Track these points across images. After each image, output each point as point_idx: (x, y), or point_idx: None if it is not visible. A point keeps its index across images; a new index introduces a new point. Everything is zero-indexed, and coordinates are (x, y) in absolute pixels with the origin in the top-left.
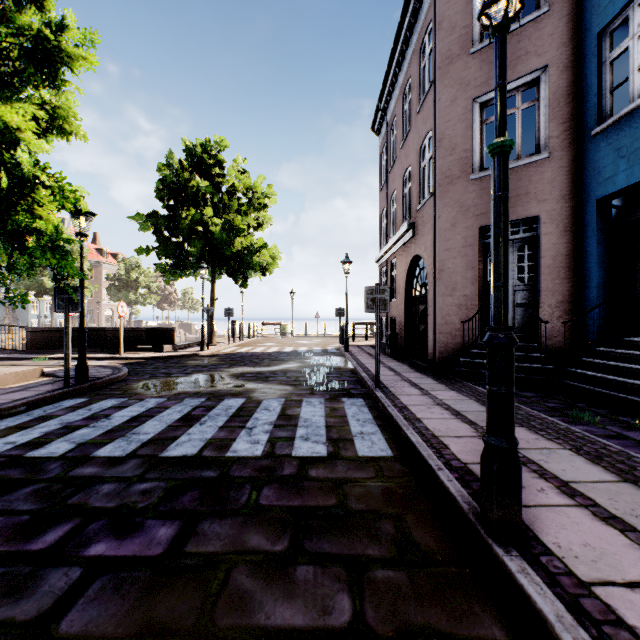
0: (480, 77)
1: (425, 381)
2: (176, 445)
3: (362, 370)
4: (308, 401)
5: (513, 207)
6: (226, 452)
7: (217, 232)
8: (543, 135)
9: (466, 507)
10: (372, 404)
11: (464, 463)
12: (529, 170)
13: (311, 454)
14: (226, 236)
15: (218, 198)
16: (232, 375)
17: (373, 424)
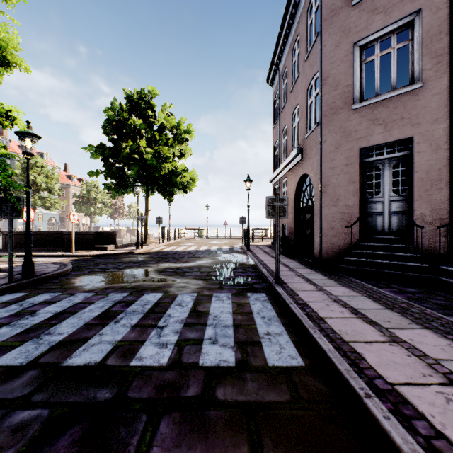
0: (360, 24)
1: (316, 277)
2: (83, 349)
3: (262, 266)
4: (217, 296)
5: (389, 130)
6: (131, 360)
7: (149, 159)
8: (416, 68)
9: None
10: (274, 299)
11: (390, 383)
12: (404, 99)
13: (219, 363)
14: (156, 162)
15: (151, 134)
16: (156, 270)
17: (278, 322)
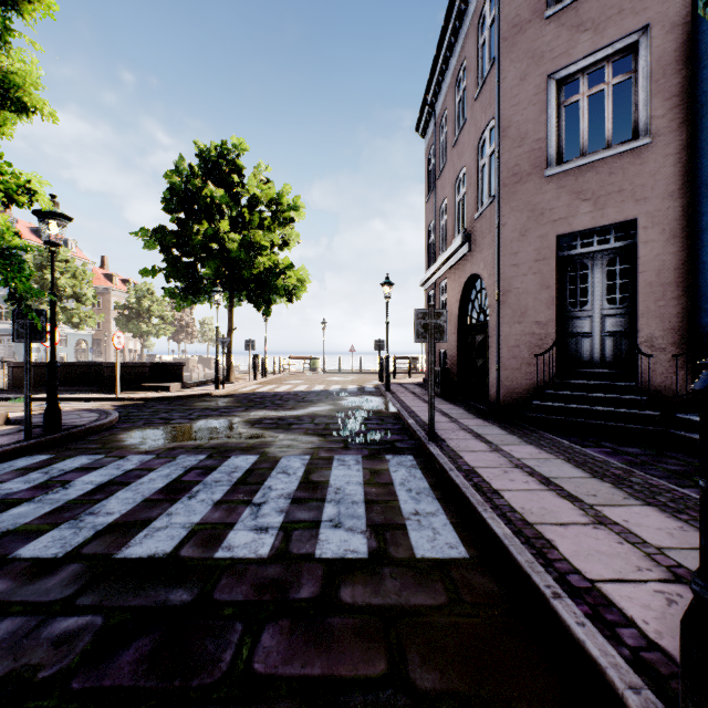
0: (558, 46)
1: (490, 431)
2: (145, 536)
3: (408, 415)
4: (341, 459)
5: (602, 209)
6: (216, 550)
7: (234, 250)
8: (642, 115)
9: (635, 701)
10: (426, 464)
11: (590, 580)
12: (624, 161)
13: (344, 554)
14: (245, 255)
15: (237, 211)
16: (247, 421)
17: (431, 497)
